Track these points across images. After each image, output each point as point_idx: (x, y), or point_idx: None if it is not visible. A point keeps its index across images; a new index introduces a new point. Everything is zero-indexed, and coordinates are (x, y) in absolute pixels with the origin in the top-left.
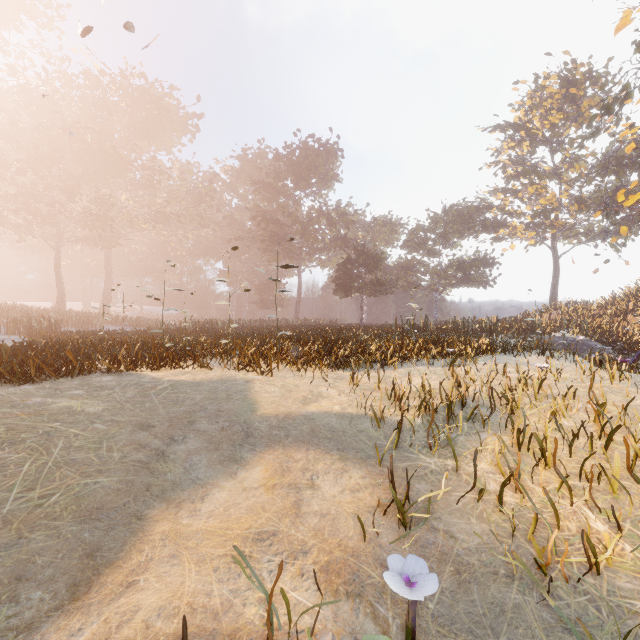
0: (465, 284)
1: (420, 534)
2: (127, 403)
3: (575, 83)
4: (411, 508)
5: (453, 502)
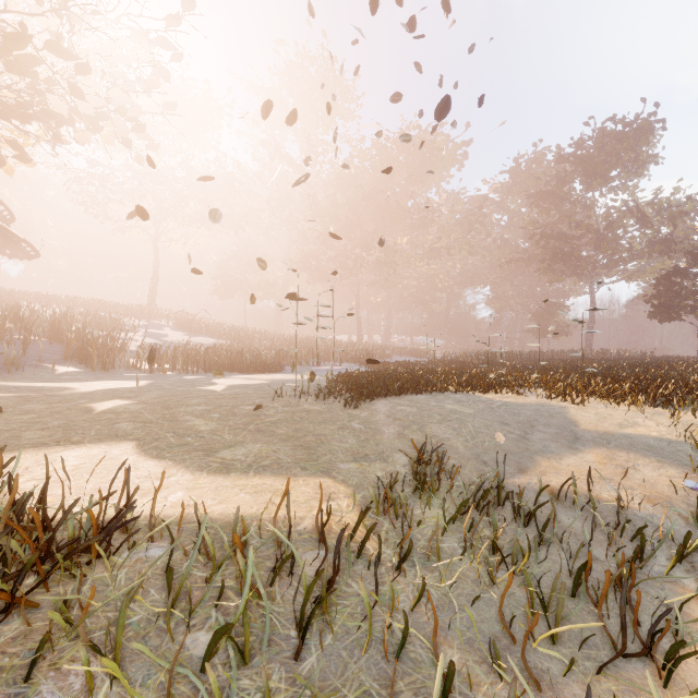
0: None
1: None
2: (484, 411)
3: None
4: None
5: None
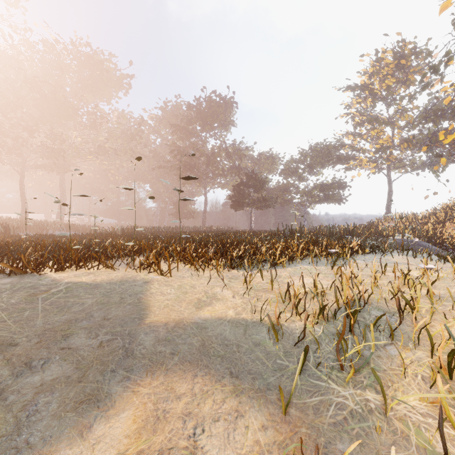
0: (325, 201)
1: None
2: (3, 311)
3: (404, 56)
4: None
5: None
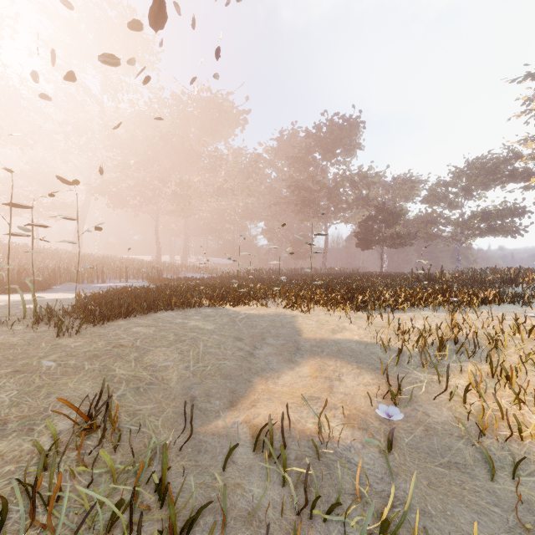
0: (490, 234)
1: (406, 411)
2: (225, 325)
3: None
4: (402, 398)
5: (432, 399)
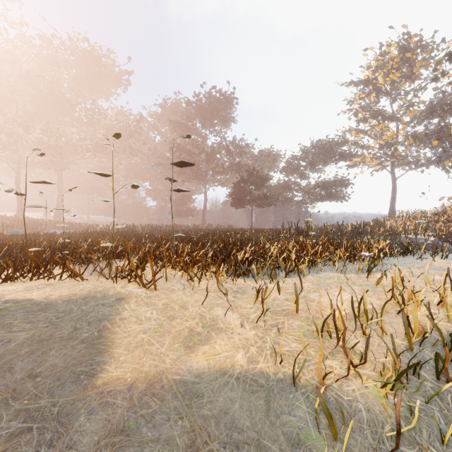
0: (327, 199)
1: None
2: None
3: (409, 50)
4: None
5: None
